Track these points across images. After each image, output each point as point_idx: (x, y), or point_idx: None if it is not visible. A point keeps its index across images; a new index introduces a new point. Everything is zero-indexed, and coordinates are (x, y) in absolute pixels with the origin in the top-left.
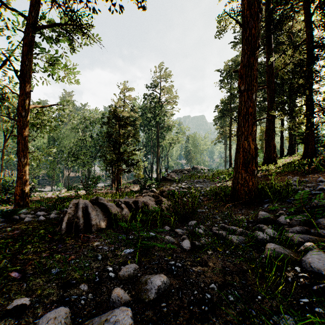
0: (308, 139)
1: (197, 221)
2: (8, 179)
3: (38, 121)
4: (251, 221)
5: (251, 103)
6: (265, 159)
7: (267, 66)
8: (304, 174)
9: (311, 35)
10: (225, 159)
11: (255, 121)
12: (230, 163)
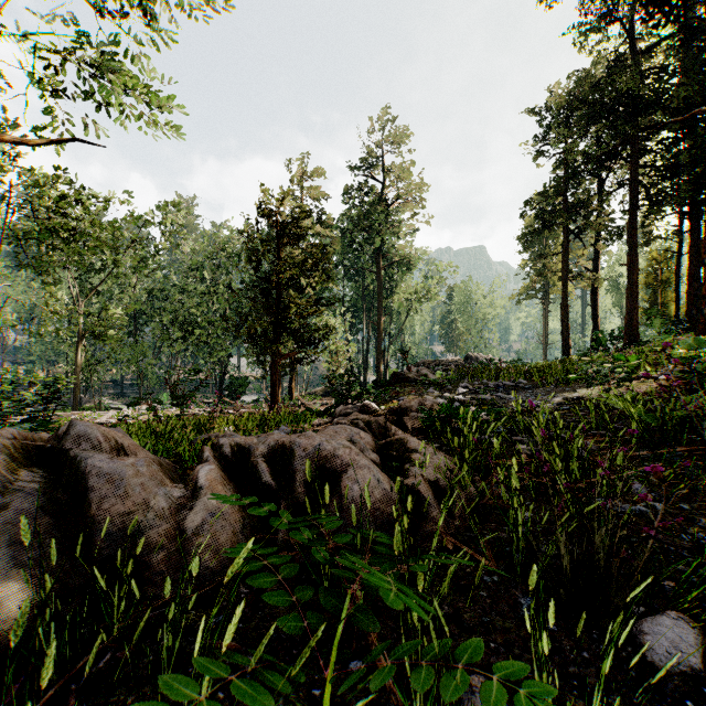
0: None
1: (681, 612)
2: None
3: (65, 220)
4: None
5: None
6: (705, 323)
7: None
8: None
9: None
10: (545, 339)
11: None
12: (566, 347)
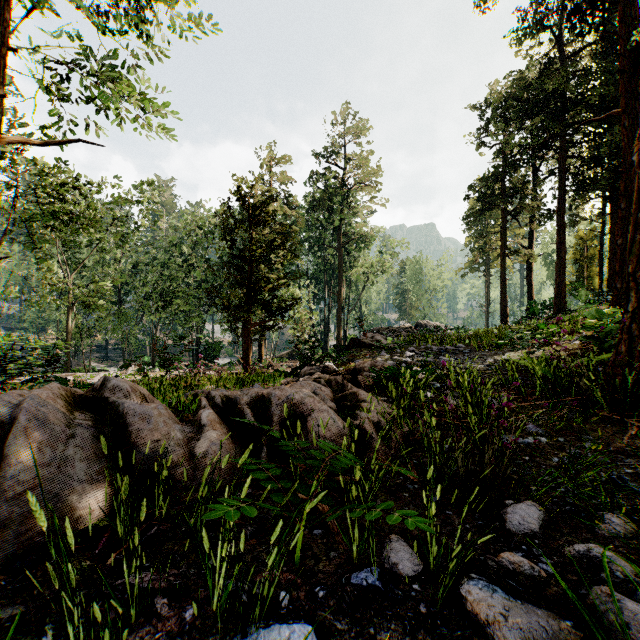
0: None
1: (537, 503)
2: (2, 339)
3: (63, 205)
4: None
5: None
6: (618, 295)
7: (623, 55)
8: None
9: None
10: (487, 308)
11: None
12: (504, 315)
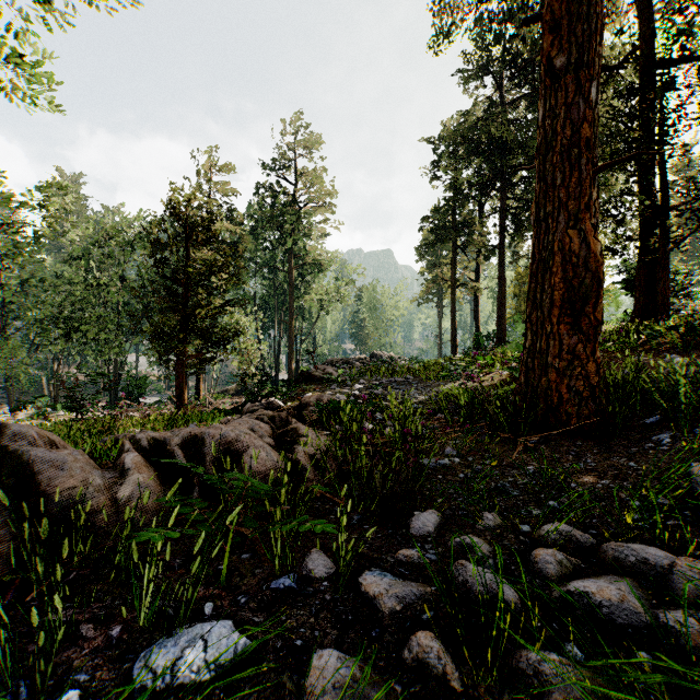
0: (657, 274)
1: (439, 512)
2: None
3: None
4: (661, 503)
5: (587, 109)
6: None
7: None
8: (679, 351)
9: (652, 34)
10: (440, 338)
11: (598, 170)
12: (454, 346)
